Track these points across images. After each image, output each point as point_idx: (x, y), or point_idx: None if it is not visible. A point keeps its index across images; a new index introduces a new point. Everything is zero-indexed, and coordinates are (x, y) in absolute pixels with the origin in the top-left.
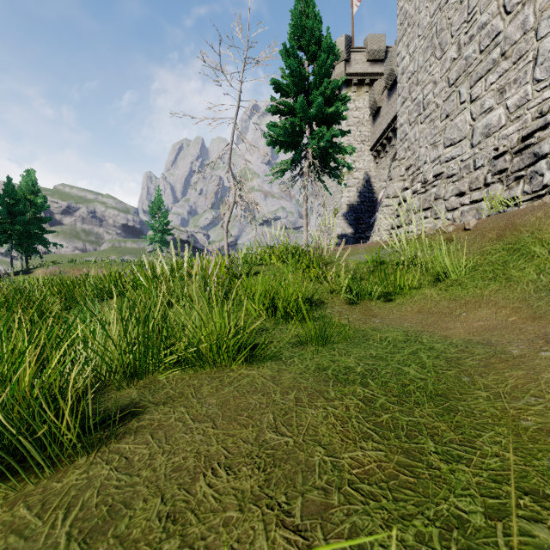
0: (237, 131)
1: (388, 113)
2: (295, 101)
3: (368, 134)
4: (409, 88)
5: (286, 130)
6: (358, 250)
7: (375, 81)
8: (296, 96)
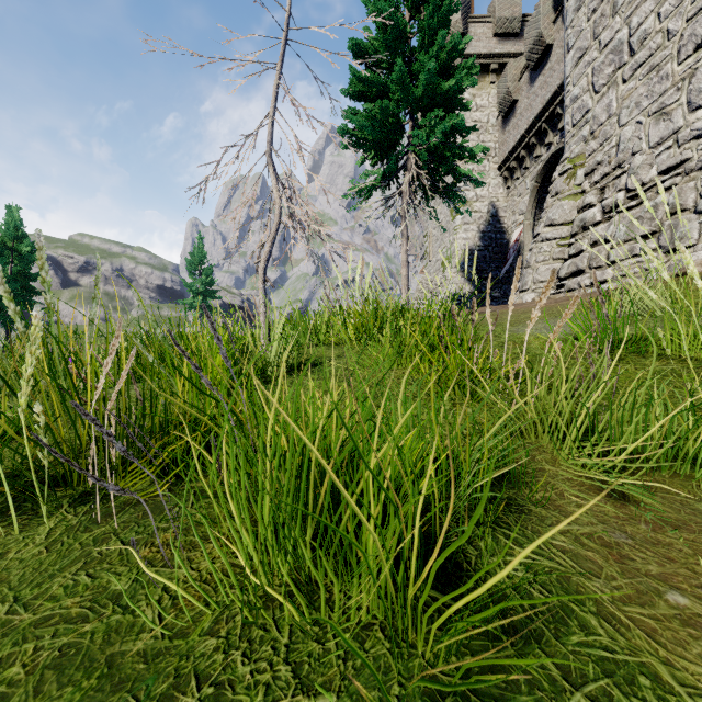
0: (283, 88)
1: (531, 107)
2: (388, 77)
3: (494, 145)
4: (594, 29)
5: (374, 120)
6: (527, 313)
7: (505, 66)
8: (389, 70)
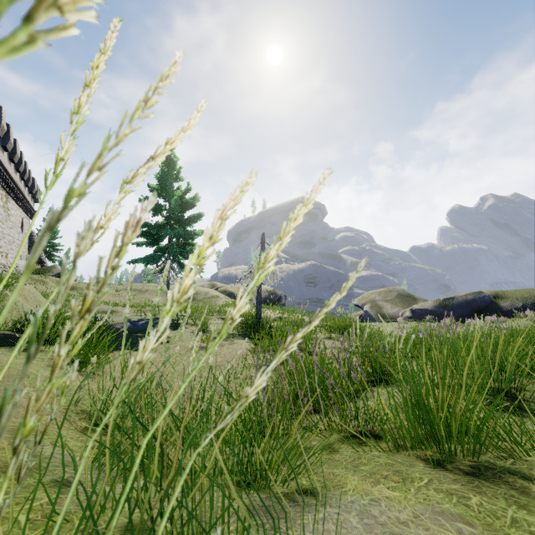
0: None
1: None
2: None
3: None
4: None
5: None
6: None
7: None
8: None
